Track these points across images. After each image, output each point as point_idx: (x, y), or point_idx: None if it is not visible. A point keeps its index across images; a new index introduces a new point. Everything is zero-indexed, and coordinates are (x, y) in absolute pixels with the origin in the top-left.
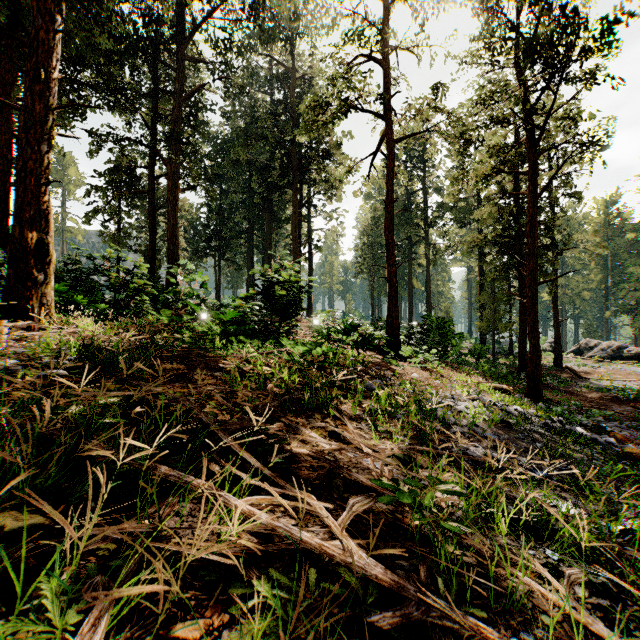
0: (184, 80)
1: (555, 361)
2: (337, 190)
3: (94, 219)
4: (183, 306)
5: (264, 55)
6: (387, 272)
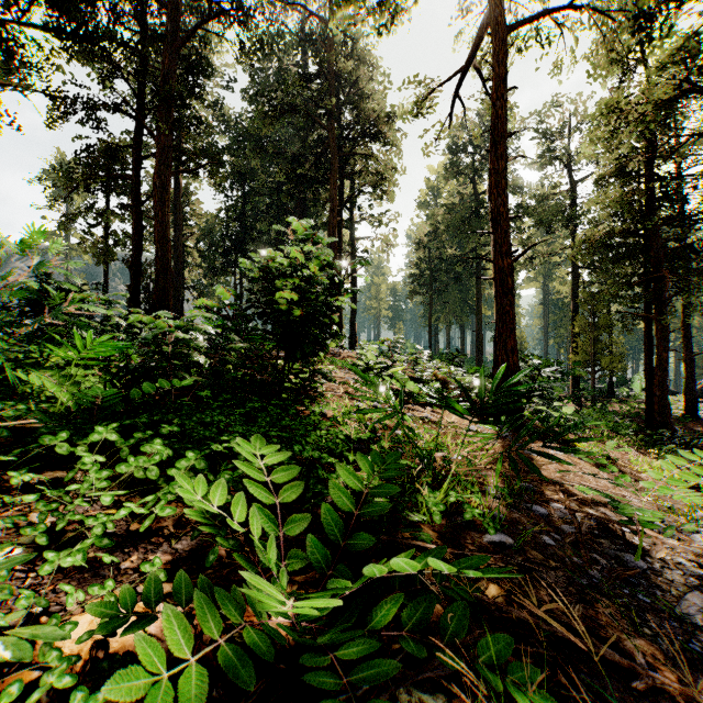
0: (178, 20)
1: (686, 409)
2: (388, 183)
3: (73, 222)
4: (7, 325)
5: (292, 4)
6: (495, 268)
